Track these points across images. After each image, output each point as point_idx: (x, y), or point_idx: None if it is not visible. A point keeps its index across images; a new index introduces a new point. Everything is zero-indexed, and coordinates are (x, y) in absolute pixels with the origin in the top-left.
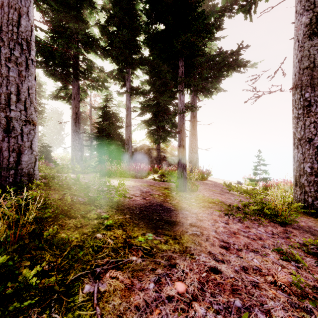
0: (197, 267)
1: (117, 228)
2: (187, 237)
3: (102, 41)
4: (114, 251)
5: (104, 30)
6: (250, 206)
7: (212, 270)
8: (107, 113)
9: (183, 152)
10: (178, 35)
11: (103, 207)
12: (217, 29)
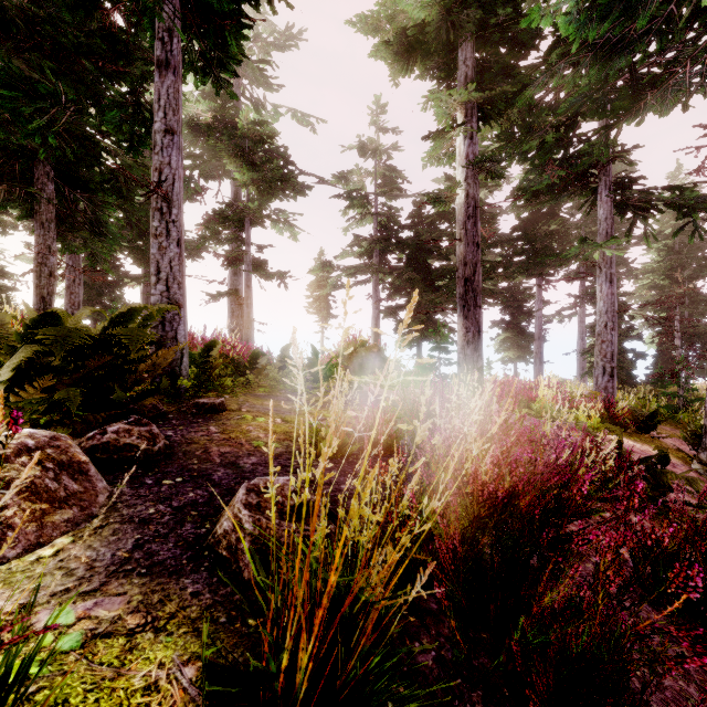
0: None
1: None
2: None
3: None
4: None
5: None
6: None
7: None
8: None
9: None
10: None
11: None
12: None
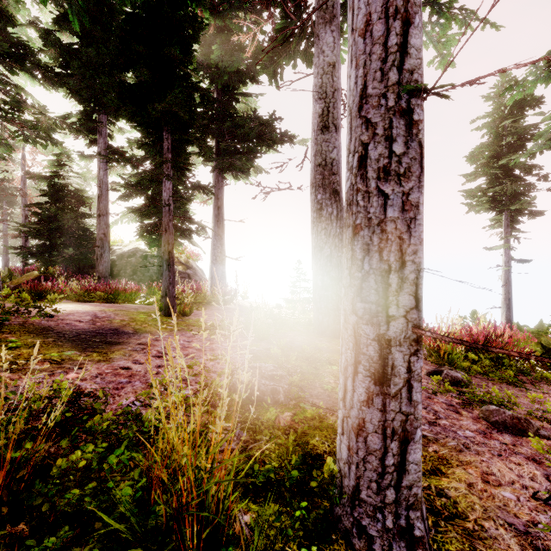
0: (107, 366)
1: (26, 348)
2: (120, 351)
3: (45, 56)
4: (11, 363)
5: (49, 38)
6: (223, 322)
7: (124, 368)
8: (59, 188)
9: (168, 261)
10: (159, 97)
11: (14, 332)
12: (253, 81)
